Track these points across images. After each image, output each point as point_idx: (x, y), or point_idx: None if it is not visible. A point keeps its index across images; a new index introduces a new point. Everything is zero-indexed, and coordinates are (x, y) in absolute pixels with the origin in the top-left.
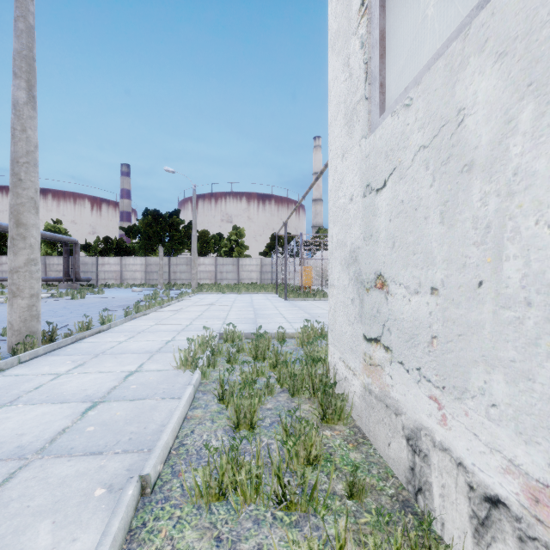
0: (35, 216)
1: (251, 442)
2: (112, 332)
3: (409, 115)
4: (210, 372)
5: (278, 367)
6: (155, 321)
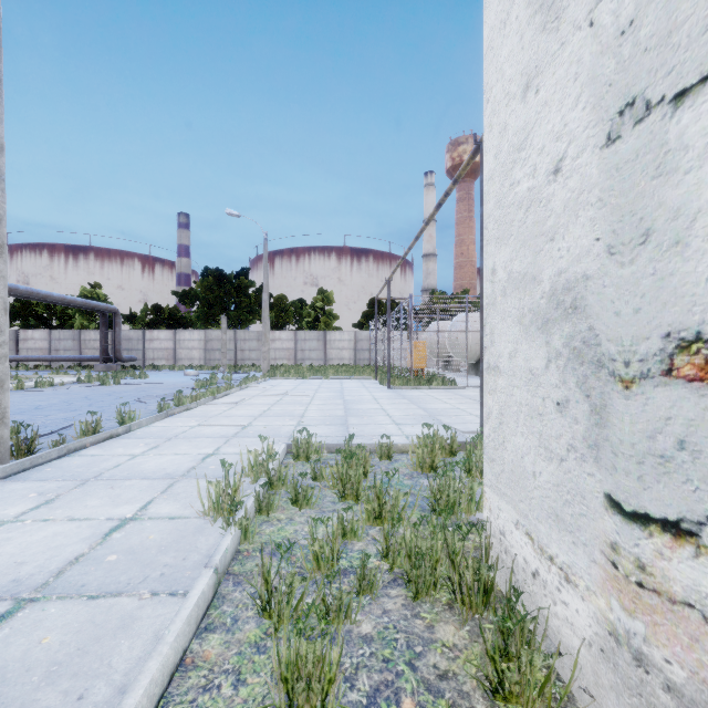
0: None
1: None
2: (130, 437)
3: None
4: (261, 525)
5: (384, 528)
6: (200, 420)
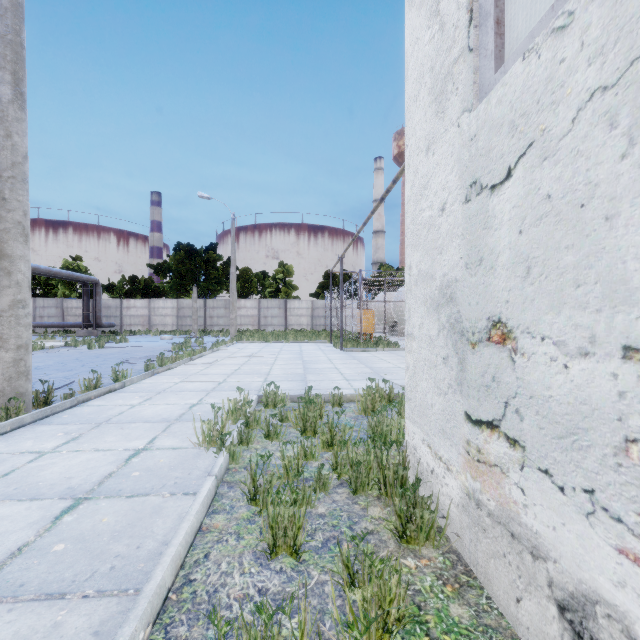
0: (24, 245)
1: (289, 612)
2: (125, 391)
3: (565, 43)
4: (243, 452)
5: (334, 449)
6: (182, 378)
